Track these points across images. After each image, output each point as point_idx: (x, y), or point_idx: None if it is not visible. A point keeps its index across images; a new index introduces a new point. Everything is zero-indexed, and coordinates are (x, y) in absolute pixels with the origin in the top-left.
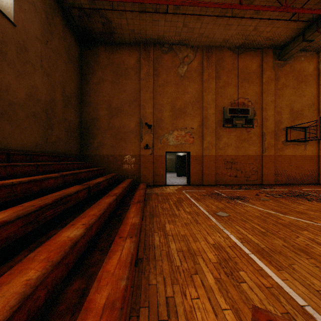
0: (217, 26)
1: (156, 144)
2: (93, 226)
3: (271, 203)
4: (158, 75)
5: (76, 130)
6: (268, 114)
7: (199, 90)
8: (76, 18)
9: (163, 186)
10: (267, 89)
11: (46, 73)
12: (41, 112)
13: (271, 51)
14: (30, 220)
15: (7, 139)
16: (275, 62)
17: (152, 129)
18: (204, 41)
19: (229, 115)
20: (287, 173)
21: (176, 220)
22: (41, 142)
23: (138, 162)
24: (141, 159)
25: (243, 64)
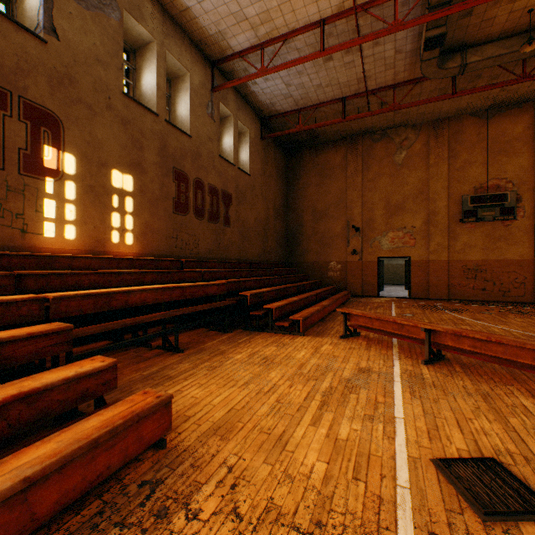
0: (441, 102)
1: (365, 248)
2: (301, 301)
3: (486, 315)
4: (368, 169)
5: (283, 238)
6: None
7: (424, 177)
8: (284, 136)
9: (374, 297)
10: None
11: (264, 198)
12: (261, 229)
13: None
14: (276, 293)
15: (247, 253)
16: None
17: (360, 232)
18: (429, 117)
19: (471, 206)
20: None
21: None
22: (261, 253)
23: (344, 269)
24: (347, 266)
25: (497, 130)
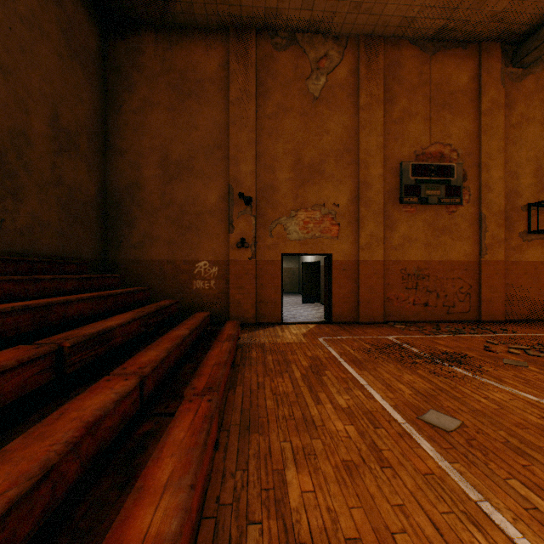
0: None
1: (261, 237)
2: None
3: (540, 375)
4: (267, 95)
5: (92, 208)
6: (491, 176)
7: (352, 126)
8: None
9: (277, 325)
10: (489, 124)
11: None
12: None
13: (497, 48)
14: None
15: None
16: (506, 70)
17: (253, 207)
18: (363, 24)
19: (414, 179)
20: (530, 298)
21: (316, 451)
22: None
23: (225, 276)
24: (230, 270)
25: (441, 74)
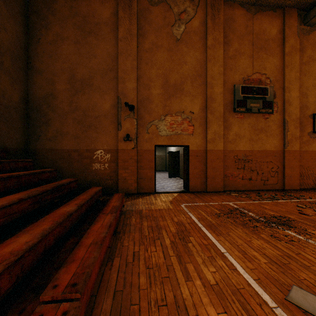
0: None
1: (141, 134)
2: None
3: None
4: (144, 35)
5: (16, 110)
6: (291, 95)
7: (202, 59)
8: None
9: (152, 194)
10: (290, 62)
11: None
12: None
13: (295, 12)
14: None
15: None
16: (300, 27)
17: (135, 112)
18: None
19: (242, 96)
20: (314, 175)
21: None
22: None
23: (115, 160)
24: (119, 156)
25: (259, 27)
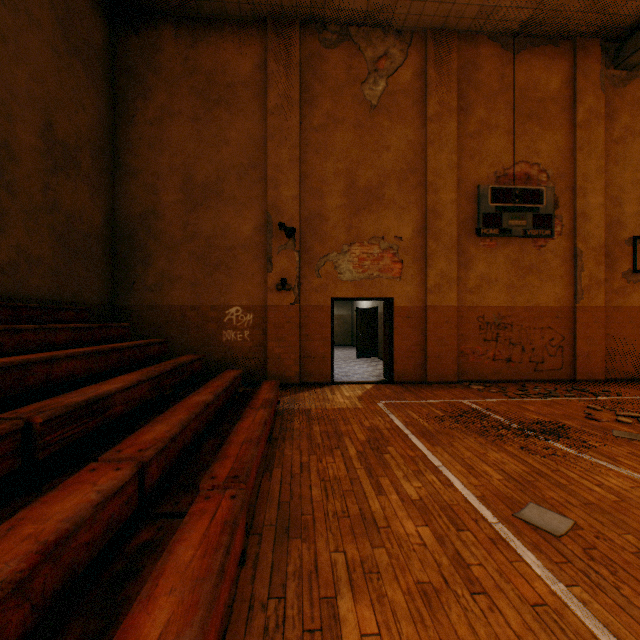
0: None
1: (307, 278)
2: None
3: None
4: (313, 102)
5: (98, 241)
6: (589, 202)
7: (417, 141)
8: None
9: (326, 385)
10: (586, 139)
11: None
12: None
13: (596, 46)
14: None
15: None
16: (607, 73)
17: (296, 240)
18: (431, 15)
19: (494, 206)
20: (636, 353)
21: (380, 567)
22: None
23: (262, 325)
24: (268, 317)
25: (527, 77)
